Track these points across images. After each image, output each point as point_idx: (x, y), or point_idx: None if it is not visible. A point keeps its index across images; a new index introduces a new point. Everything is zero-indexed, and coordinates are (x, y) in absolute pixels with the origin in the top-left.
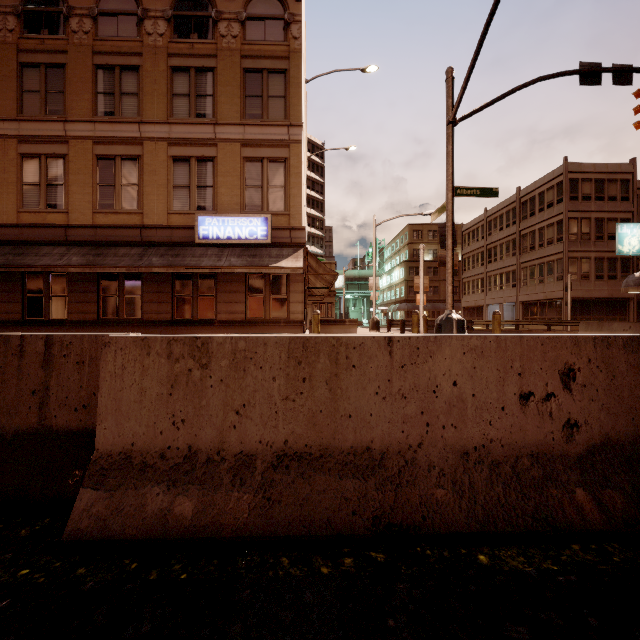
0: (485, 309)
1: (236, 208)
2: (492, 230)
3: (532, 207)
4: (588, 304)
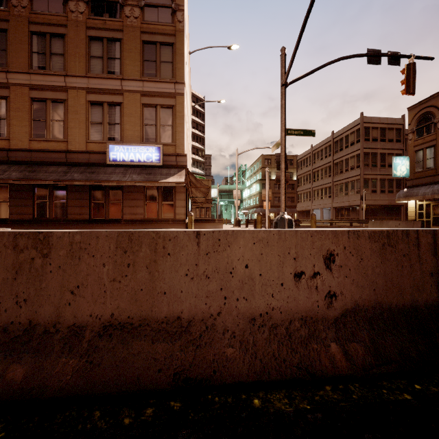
0: (311, 212)
1: (137, 140)
2: (316, 159)
3: (341, 145)
4: (376, 209)
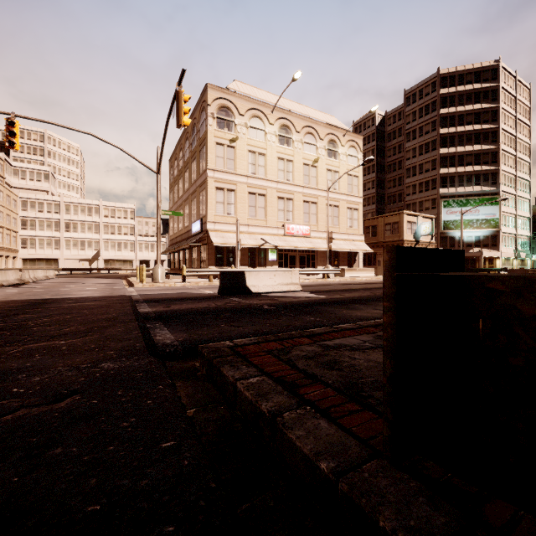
0: None
1: (199, 217)
2: None
3: None
4: None
